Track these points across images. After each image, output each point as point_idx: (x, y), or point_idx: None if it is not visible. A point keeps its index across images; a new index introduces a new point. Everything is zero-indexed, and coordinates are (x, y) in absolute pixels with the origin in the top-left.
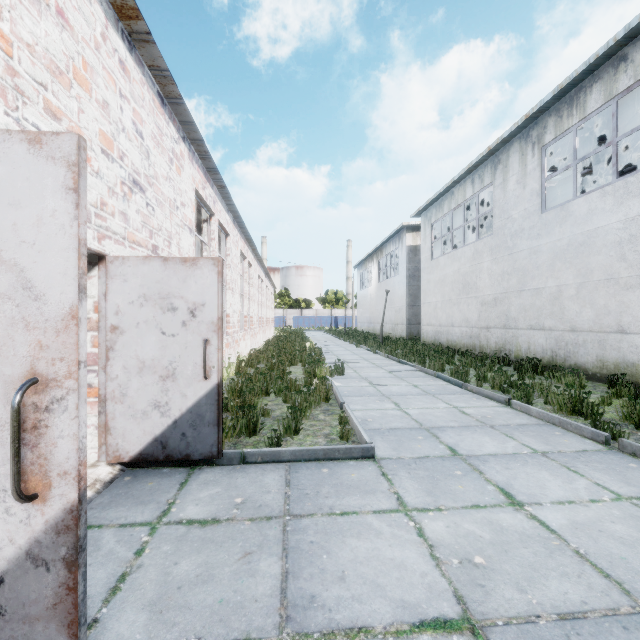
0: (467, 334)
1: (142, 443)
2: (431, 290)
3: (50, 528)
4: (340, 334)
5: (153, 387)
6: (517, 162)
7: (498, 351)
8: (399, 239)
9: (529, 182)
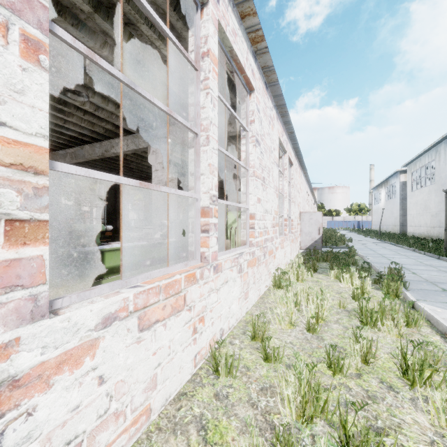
0: (426, 230)
1: None
2: (411, 207)
3: (320, 237)
4: (357, 231)
5: None
6: (443, 153)
7: (437, 238)
8: (396, 177)
9: (446, 163)
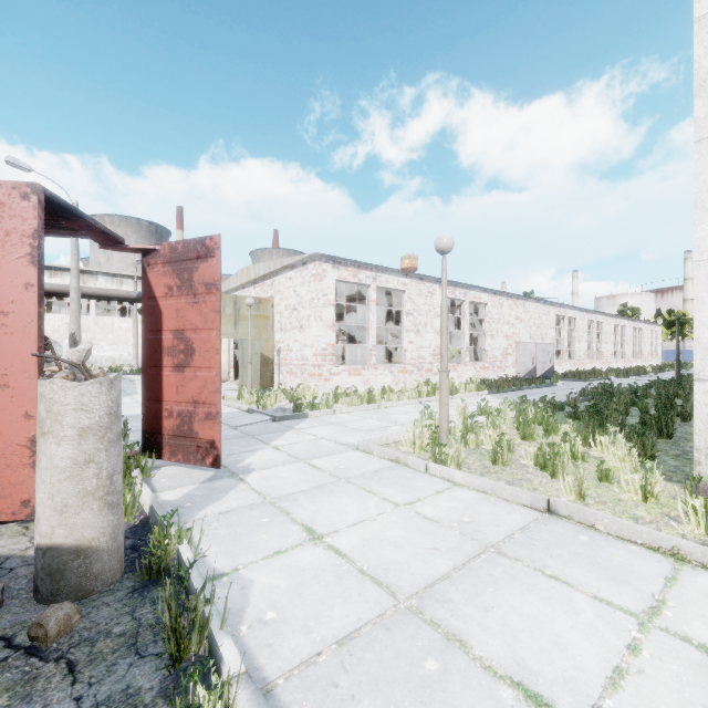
0: None
1: (539, 375)
2: None
3: (534, 367)
4: None
5: (541, 365)
6: None
7: None
8: None
9: None
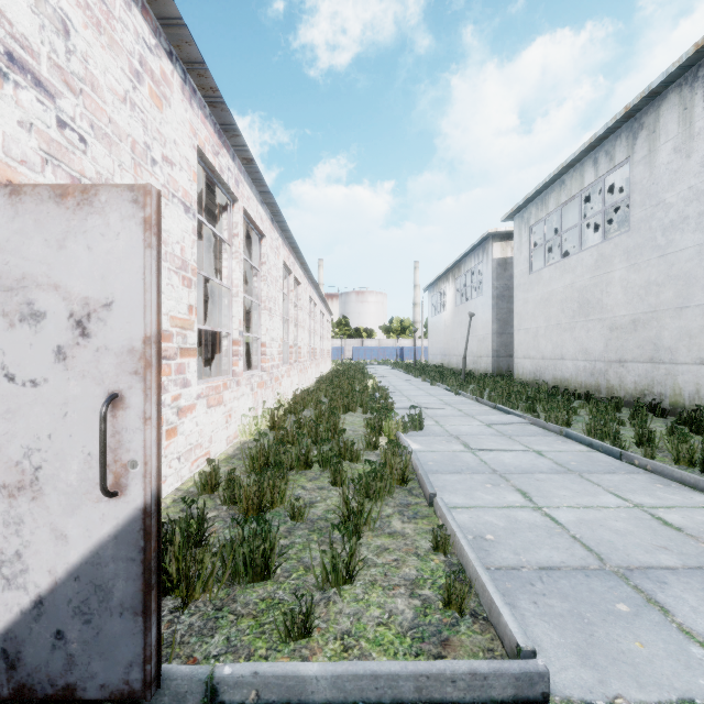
0: (586, 370)
1: None
2: (529, 313)
3: None
4: (409, 368)
5: None
6: (675, 121)
7: (639, 395)
8: (483, 251)
9: (698, 146)
